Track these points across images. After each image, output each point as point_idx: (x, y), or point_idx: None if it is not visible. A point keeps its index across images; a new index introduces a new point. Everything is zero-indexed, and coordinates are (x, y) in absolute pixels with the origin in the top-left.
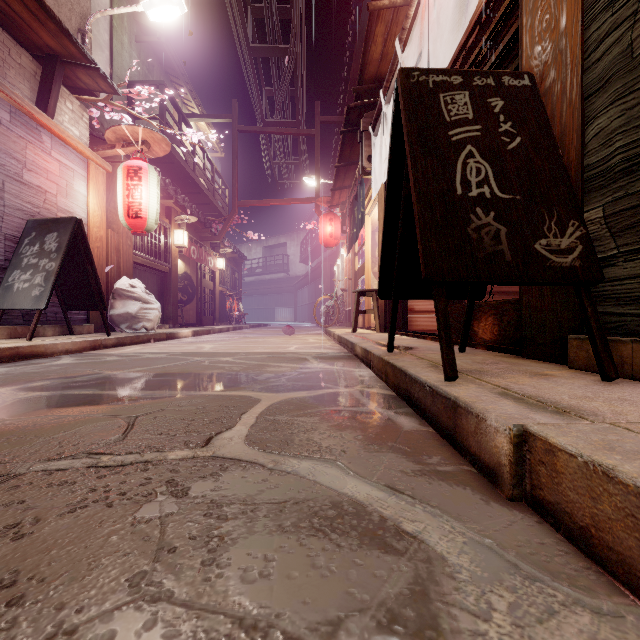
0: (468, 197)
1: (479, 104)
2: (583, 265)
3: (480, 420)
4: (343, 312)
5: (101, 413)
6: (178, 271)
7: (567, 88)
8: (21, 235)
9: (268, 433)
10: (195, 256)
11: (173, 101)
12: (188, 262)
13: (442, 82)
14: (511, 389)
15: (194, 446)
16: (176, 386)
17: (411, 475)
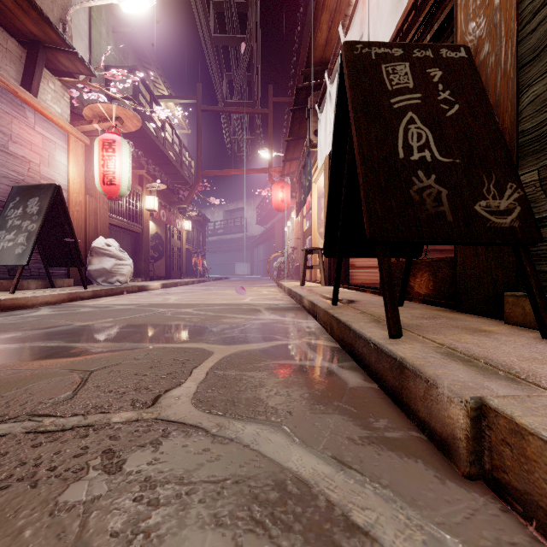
0: (410, 161)
1: (419, 74)
2: (522, 226)
3: (430, 386)
4: (293, 267)
5: (59, 367)
6: (150, 232)
7: (501, 59)
8: (7, 200)
9: (216, 390)
10: (164, 219)
11: (145, 84)
12: (159, 224)
13: (384, 54)
14: (456, 348)
15: (140, 406)
16: (137, 338)
17: (359, 443)
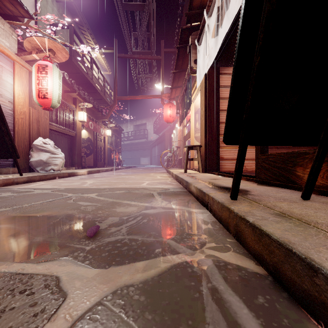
0: None
1: None
2: None
3: None
4: (177, 160)
5: None
6: (84, 137)
7: None
8: None
9: None
10: (92, 127)
11: (78, 37)
12: (90, 132)
13: None
14: None
15: None
16: None
17: None
